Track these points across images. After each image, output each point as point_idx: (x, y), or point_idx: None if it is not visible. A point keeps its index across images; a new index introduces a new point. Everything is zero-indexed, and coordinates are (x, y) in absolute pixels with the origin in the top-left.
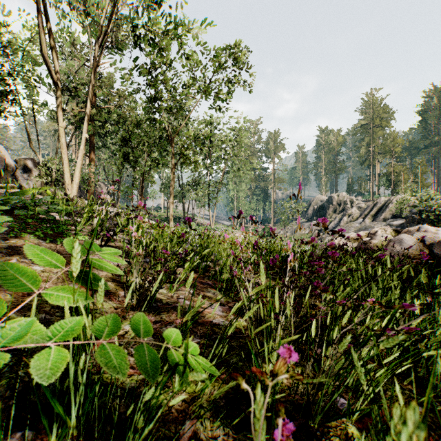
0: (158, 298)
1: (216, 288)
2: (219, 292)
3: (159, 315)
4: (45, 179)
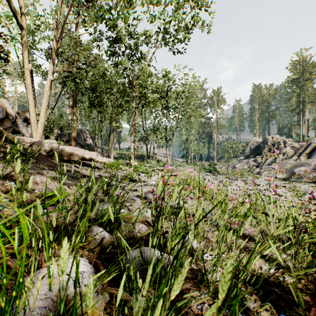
0: None
1: None
2: None
3: None
4: None
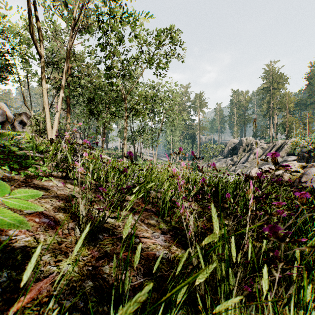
0: (106, 228)
1: (159, 215)
2: (161, 219)
3: (104, 249)
4: (34, 127)
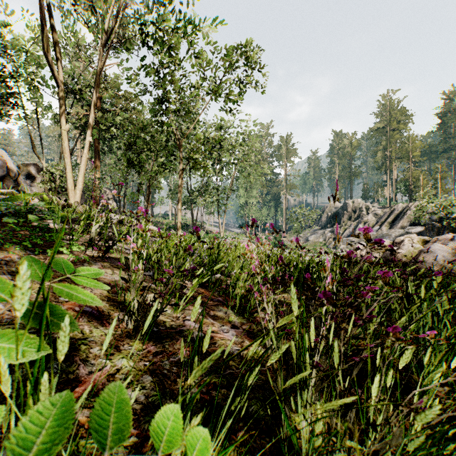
0: (161, 320)
1: (228, 305)
2: (231, 311)
3: (161, 344)
4: (48, 185)
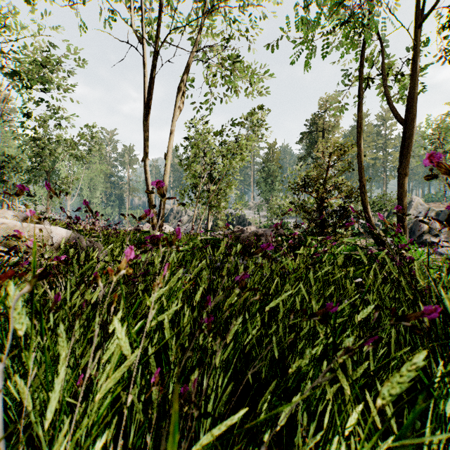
0: None
1: None
2: None
3: None
4: None
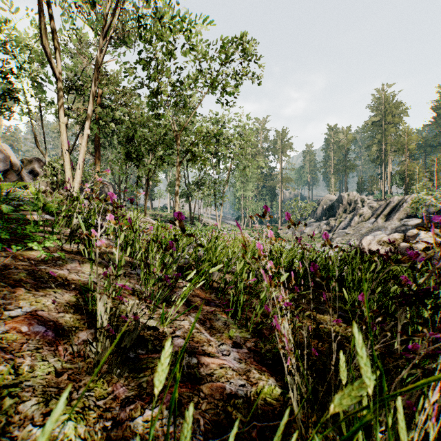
0: (142, 339)
1: (227, 312)
2: (232, 319)
3: (136, 380)
4: (50, 179)
